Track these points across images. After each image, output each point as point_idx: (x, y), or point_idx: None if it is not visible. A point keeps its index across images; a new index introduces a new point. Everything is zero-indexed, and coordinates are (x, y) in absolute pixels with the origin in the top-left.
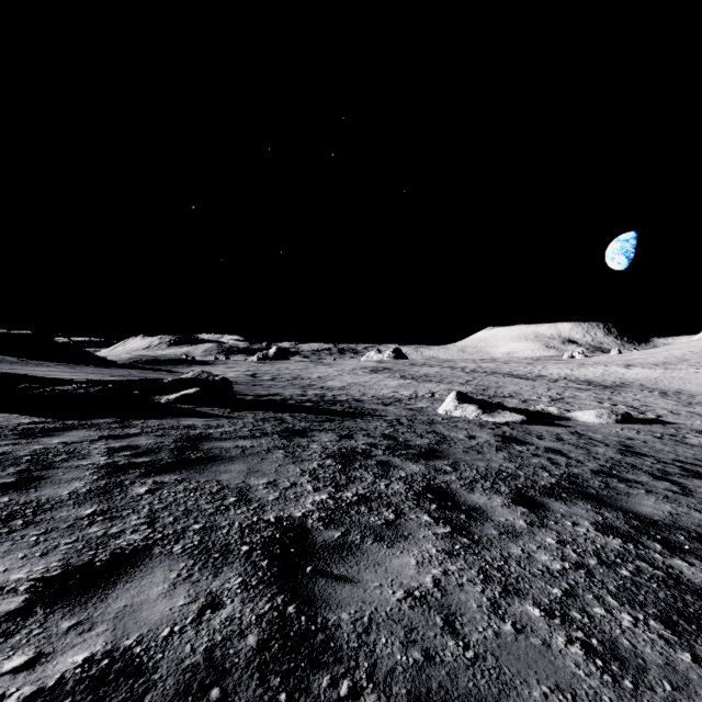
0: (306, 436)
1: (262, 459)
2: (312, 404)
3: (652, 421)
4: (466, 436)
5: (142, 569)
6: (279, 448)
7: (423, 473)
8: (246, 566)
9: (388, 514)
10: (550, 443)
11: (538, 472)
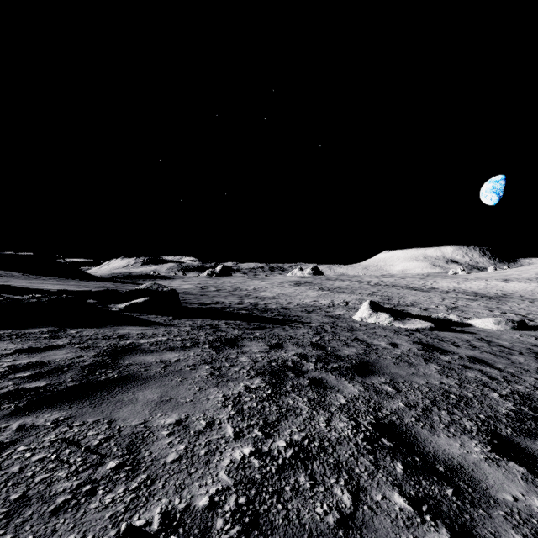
0: (237, 345)
1: (182, 379)
2: (246, 311)
3: None
4: (388, 343)
5: None
6: (205, 362)
7: (365, 397)
8: None
9: (341, 494)
10: (468, 351)
11: (485, 391)
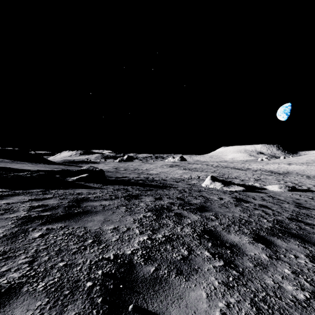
0: (138, 198)
1: (113, 212)
2: (142, 181)
3: (305, 190)
4: (218, 198)
5: (5, 310)
6: (123, 205)
7: (200, 220)
8: (85, 303)
9: (184, 251)
10: (260, 202)
11: (260, 219)
